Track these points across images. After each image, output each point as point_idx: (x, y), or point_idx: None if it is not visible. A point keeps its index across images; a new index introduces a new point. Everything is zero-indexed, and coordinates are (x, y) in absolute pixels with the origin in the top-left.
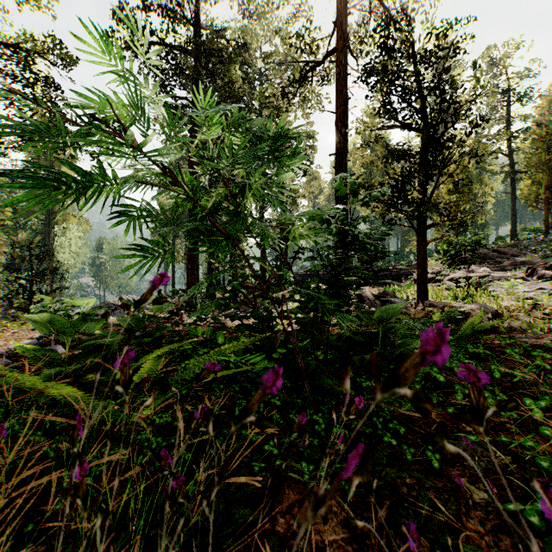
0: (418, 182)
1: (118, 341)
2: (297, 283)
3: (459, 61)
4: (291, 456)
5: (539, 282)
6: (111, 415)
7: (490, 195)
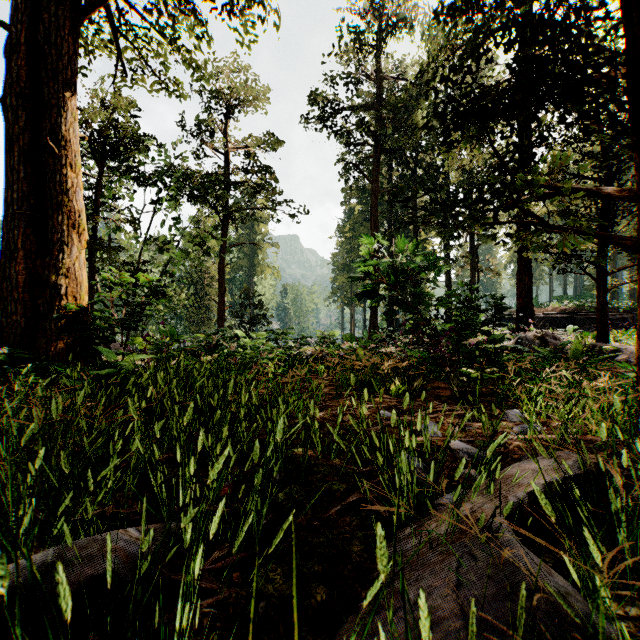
0: None
1: None
2: (445, 323)
3: None
4: (435, 377)
5: None
6: (373, 367)
7: None
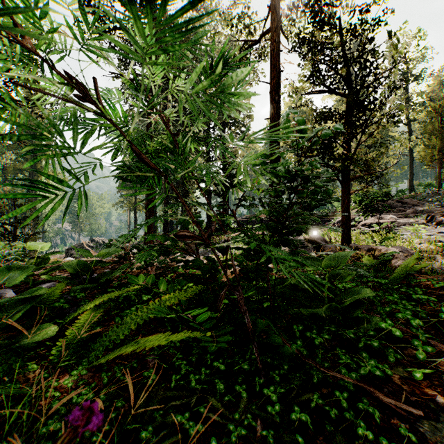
0: (344, 140)
1: (62, 287)
2: (243, 230)
3: (367, 48)
4: None
5: (438, 227)
6: (18, 392)
7: (392, 156)
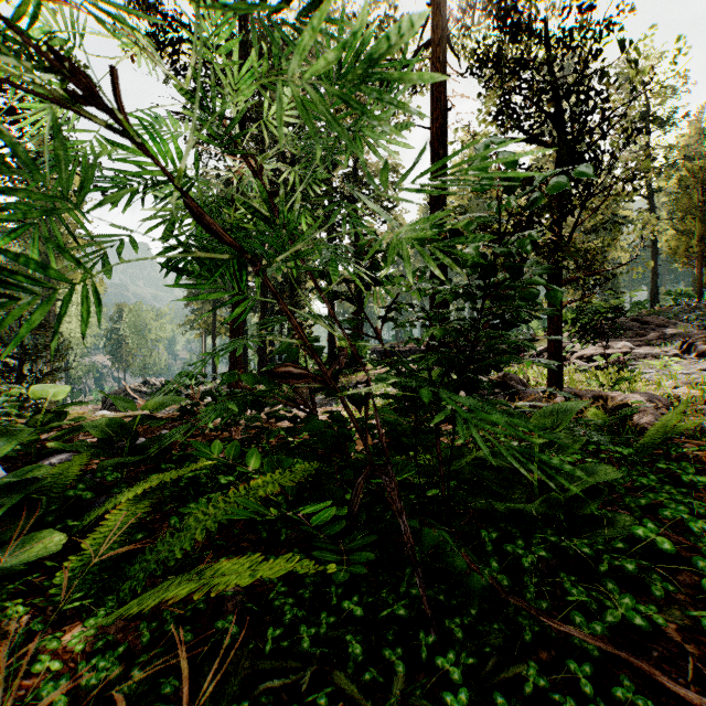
0: (552, 218)
1: (82, 461)
2: (393, 364)
3: None
4: None
5: (700, 361)
6: None
7: (623, 249)
